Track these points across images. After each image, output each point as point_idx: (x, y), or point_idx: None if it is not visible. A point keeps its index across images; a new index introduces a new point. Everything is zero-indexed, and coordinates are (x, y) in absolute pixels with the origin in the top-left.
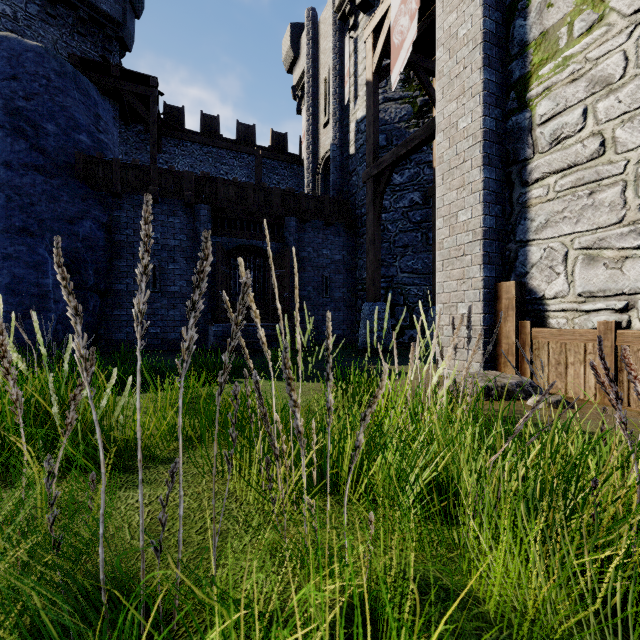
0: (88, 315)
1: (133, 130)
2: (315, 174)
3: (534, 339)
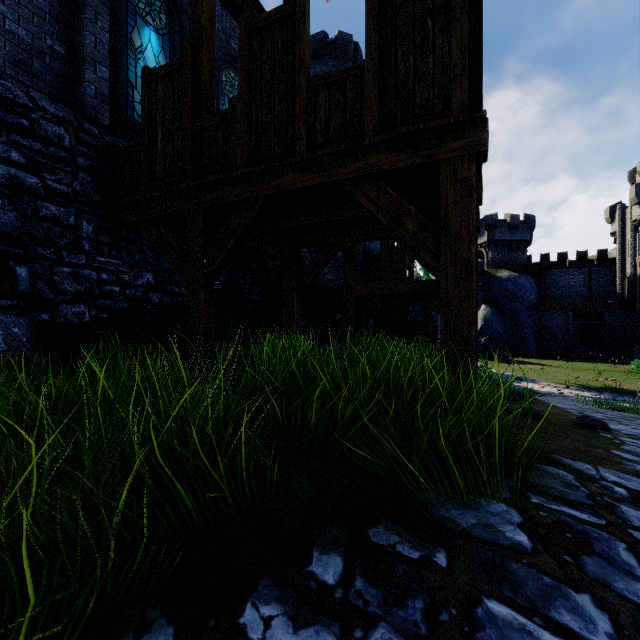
0: (538, 345)
1: (529, 271)
2: (623, 279)
3: None
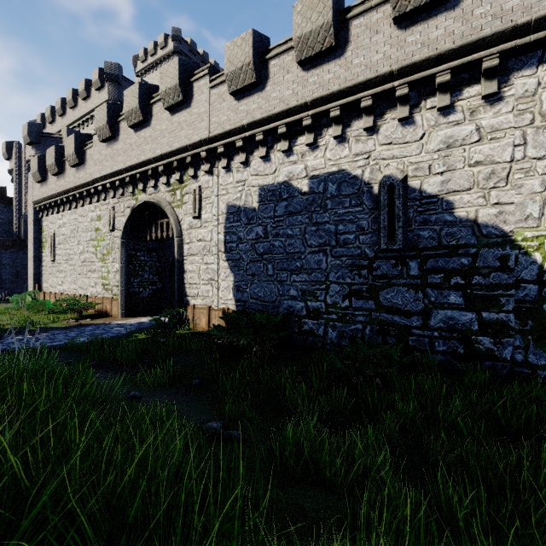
0: None
1: None
2: (20, 219)
3: (40, 294)
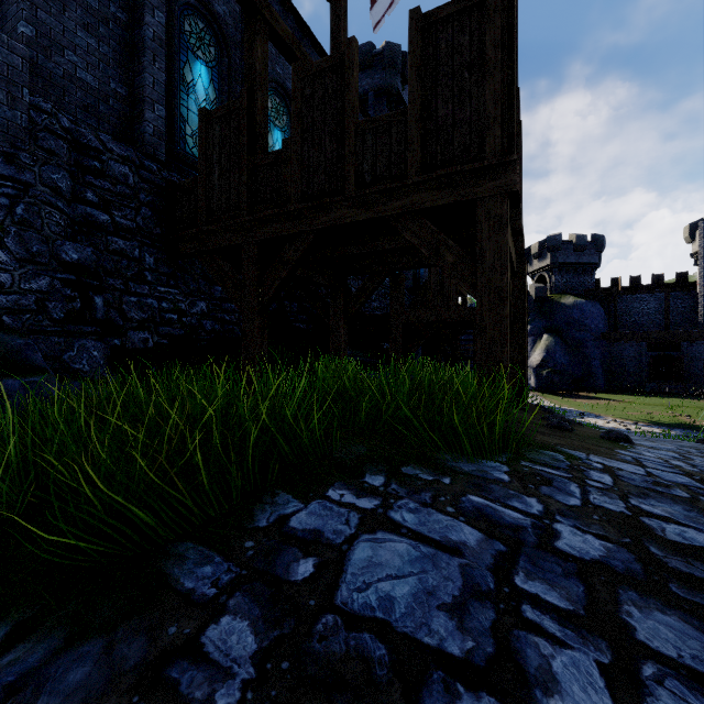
0: (606, 379)
1: (598, 297)
2: None
3: None
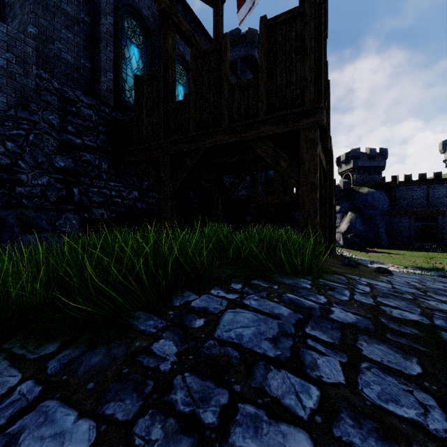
0: (389, 240)
1: (383, 188)
2: None
3: None
